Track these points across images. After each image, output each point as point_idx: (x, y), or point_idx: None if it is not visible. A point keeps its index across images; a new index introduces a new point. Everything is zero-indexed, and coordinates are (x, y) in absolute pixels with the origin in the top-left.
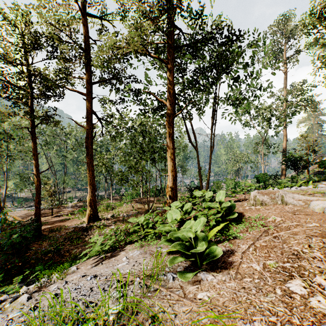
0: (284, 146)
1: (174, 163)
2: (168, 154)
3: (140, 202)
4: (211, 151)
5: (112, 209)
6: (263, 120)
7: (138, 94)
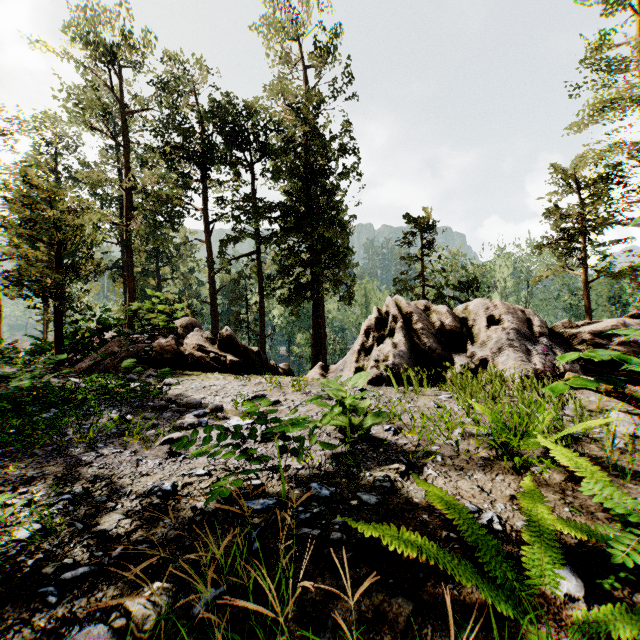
0: None
1: None
2: None
3: None
4: None
5: None
6: None
7: None
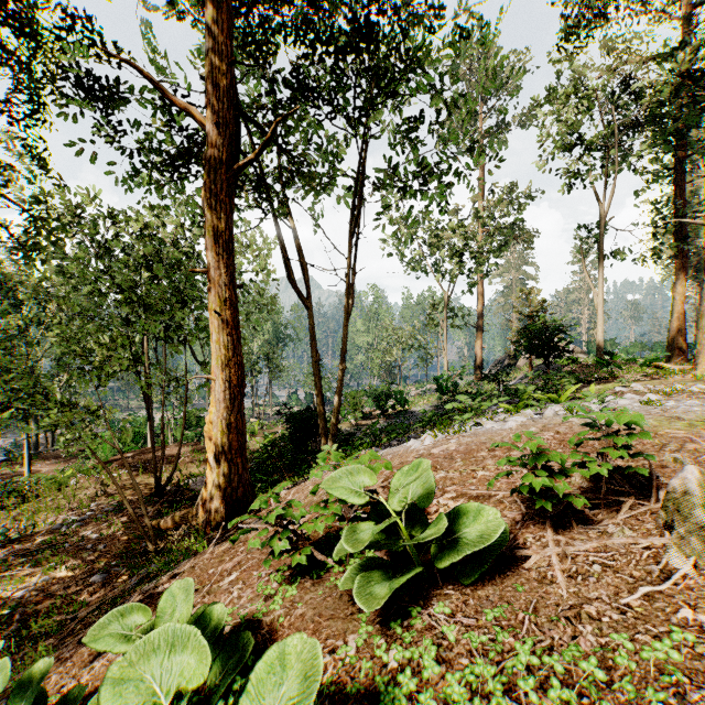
0: (481, 316)
1: (236, 336)
2: (213, 303)
3: (138, 466)
4: (347, 310)
5: (23, 502)
6: (448, 254)
7: (105, 96)
